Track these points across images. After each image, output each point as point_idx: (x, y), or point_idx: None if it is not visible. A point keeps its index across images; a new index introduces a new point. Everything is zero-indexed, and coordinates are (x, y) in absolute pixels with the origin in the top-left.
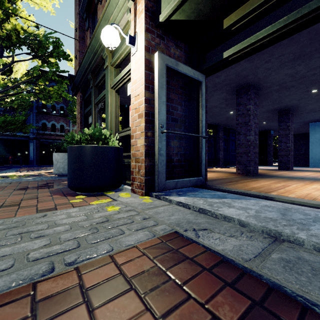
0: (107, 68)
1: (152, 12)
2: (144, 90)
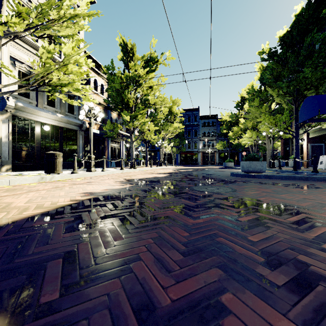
0: None
1: (308, 135)
2: (306, 149)
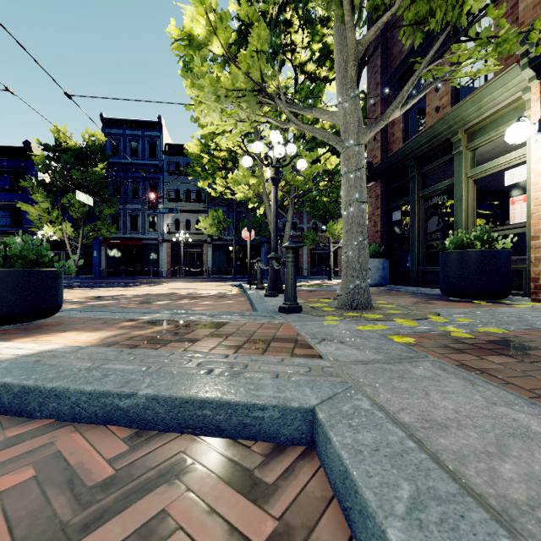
0: (458, 153)
1: None
2: None
